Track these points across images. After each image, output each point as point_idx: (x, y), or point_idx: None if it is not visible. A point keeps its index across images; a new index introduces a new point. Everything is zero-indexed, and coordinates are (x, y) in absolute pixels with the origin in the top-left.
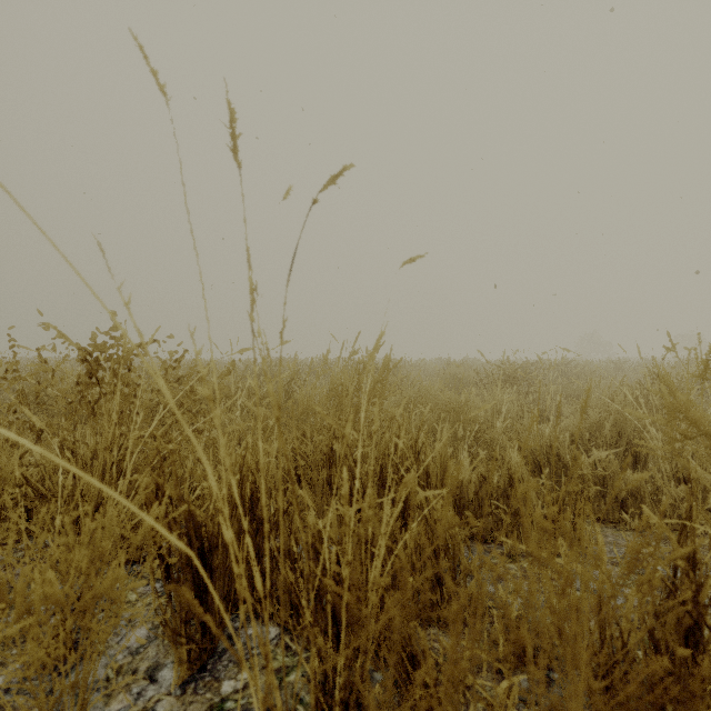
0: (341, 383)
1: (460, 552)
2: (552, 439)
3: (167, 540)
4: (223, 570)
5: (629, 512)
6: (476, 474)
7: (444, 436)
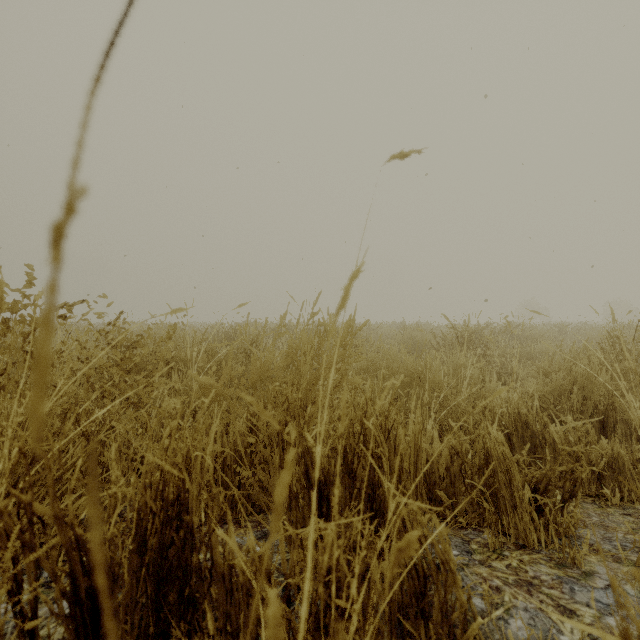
0: (299, 348)
1: (456, 584)
2: (520, 405)
3: (20, 597)
4: (133, 606)
5: (610, 487)
6: (447, 448)
7: (419, 410)
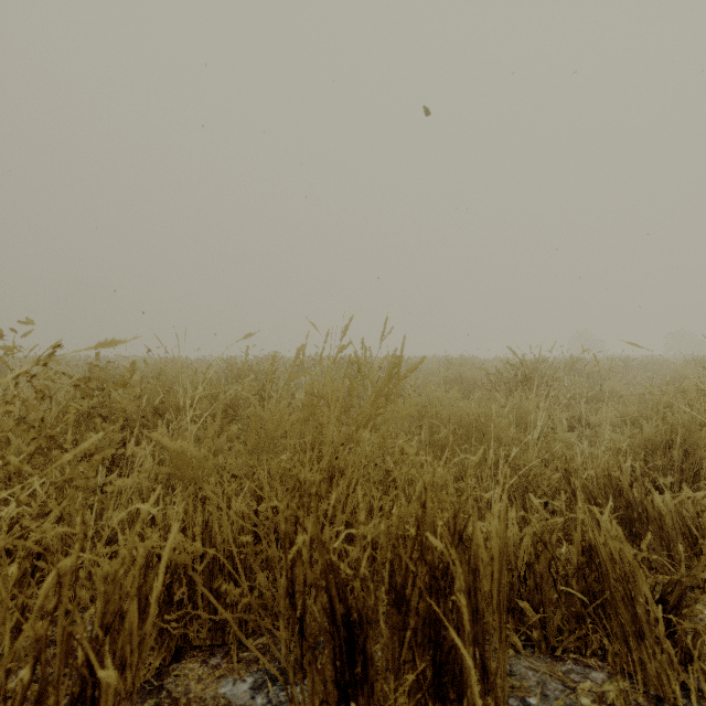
0: (321, 397)
1: None
2: (610, 465)
3: None
4: None
5: None
6: (529, 536)
7: (504, 498)
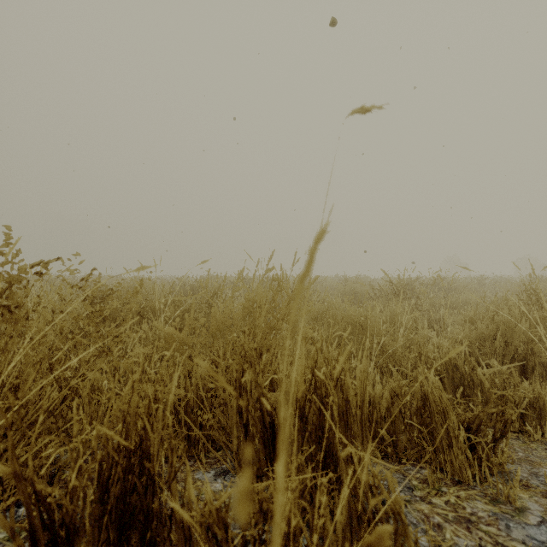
0: (255, 301)
1: (406, 534)
2: (450, 350)
3: None
4: None
5: (532, 424)
6: (388, 391)
7: (364, 359)
